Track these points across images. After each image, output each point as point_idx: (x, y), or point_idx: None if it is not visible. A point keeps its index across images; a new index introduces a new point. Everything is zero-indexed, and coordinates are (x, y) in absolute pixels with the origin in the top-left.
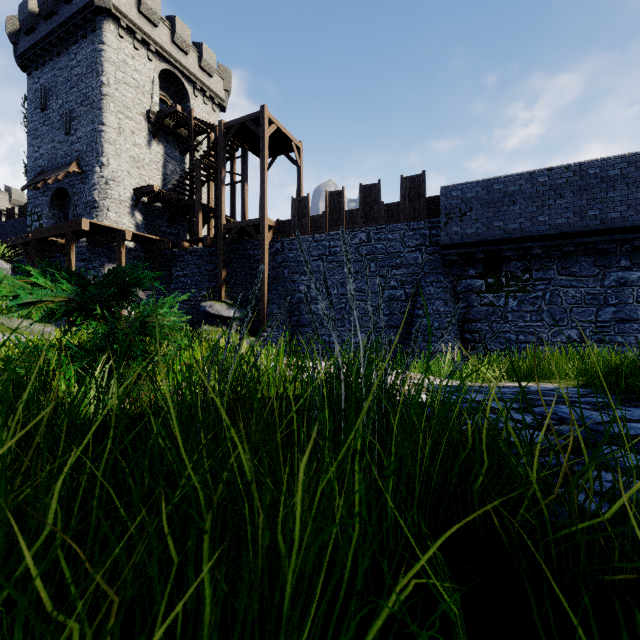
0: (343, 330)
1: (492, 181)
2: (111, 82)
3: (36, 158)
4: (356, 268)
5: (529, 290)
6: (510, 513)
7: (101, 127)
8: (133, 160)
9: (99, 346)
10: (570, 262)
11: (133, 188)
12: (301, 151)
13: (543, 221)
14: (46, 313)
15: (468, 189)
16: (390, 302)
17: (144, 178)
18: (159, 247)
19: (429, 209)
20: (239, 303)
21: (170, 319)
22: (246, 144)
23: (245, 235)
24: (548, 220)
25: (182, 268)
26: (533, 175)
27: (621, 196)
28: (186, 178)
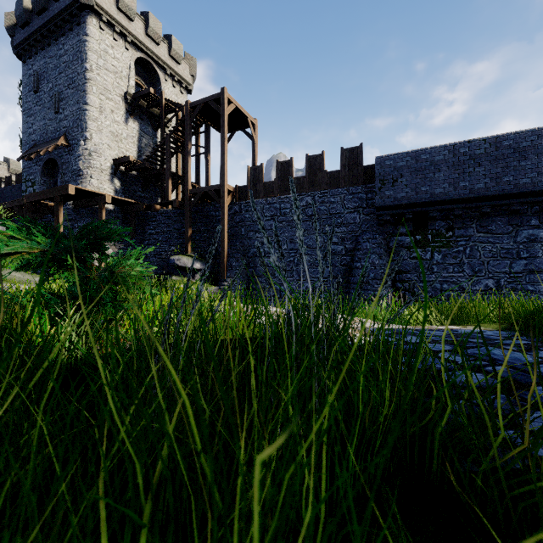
0: (292, 280)
1: (420, 152)
2: (94, 68)
3: (30, 133)
4: (303, 227)
5: (452, 245)
6: (459, 457)
7: (85, 106)
8: (112, 135)
9: (73, 294)
10: (487, 221)
11: (112, 159)
12: (256, 127)
13: (464, 186)
14: (23, 263)
15: (399, 159)
16: (332, 256)
17: (122, 150)
18: (135, 209)
19: (366, 176)
20: (203, 257)
21: (136, 269)
22: (209, 121)
23: (208, 199)
24: (468, 185)
25: (154, 227)
26: (455, 146)
27: (532, 164)
28: (158, 150)
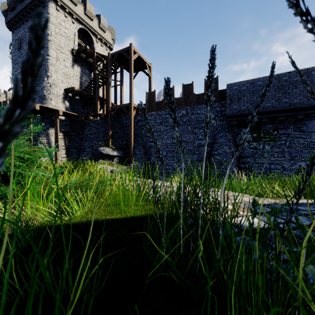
0: (173, 162)
1: (256, 80)
2: (52, 34)
3: (16, 74)
4: (180, 129)
5: (277, 140)
6: None
7: (47, 57)
8: (64, 74)
9: None
10: (301, 124)
11: (64, 88)
12: (151, 68)
13: (285, 101)
14: None
15: (242, 85)
16: (199, 147)
17: (70, 84)
18: (77, 119)
19: (220, 96)
20: (118, 148)
21: None
22: (122, 65)
23: (122, 112)
24: (288, 101)
25: (89, 130)
26: (279, 76)
27: None
28: (91, 83)
